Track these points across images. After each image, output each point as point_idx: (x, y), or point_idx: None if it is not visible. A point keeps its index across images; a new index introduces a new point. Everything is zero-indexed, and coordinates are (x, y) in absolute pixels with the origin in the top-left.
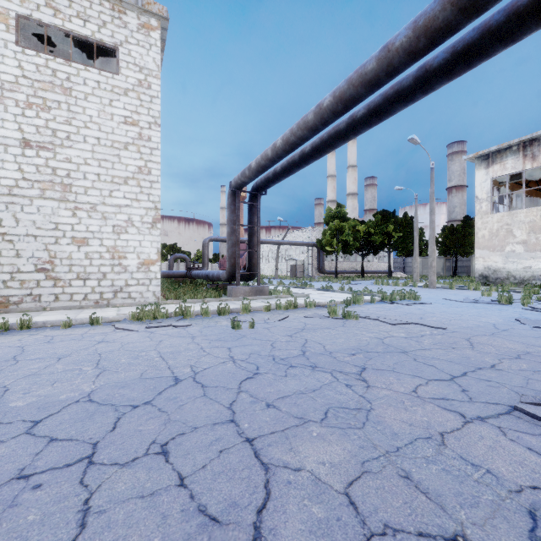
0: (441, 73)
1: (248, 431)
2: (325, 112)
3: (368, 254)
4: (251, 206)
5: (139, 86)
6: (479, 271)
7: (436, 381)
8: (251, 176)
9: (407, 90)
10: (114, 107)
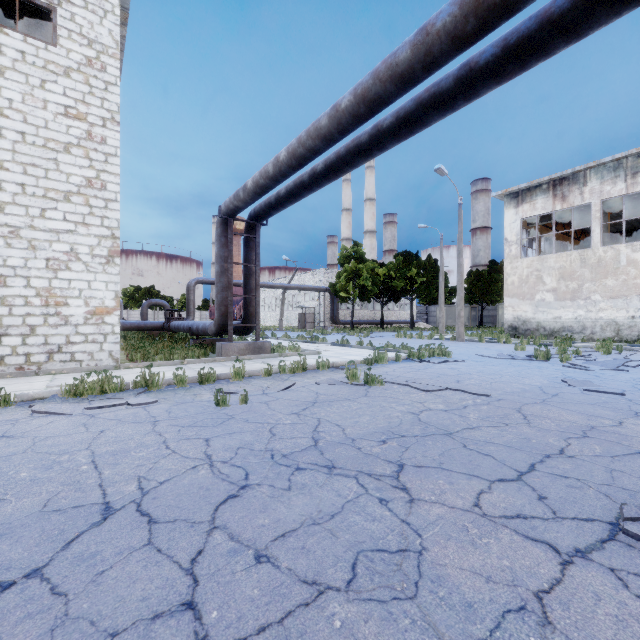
0: (489, 73)
1: (215, 632)
2: (342, 116)
3: (389, 301)
4: (248, 239)
5: (88, 66)
6: (509, 322)
7: (501, 483)
8: (247, 199)
9: (447, 94)
10: (48, 91)
